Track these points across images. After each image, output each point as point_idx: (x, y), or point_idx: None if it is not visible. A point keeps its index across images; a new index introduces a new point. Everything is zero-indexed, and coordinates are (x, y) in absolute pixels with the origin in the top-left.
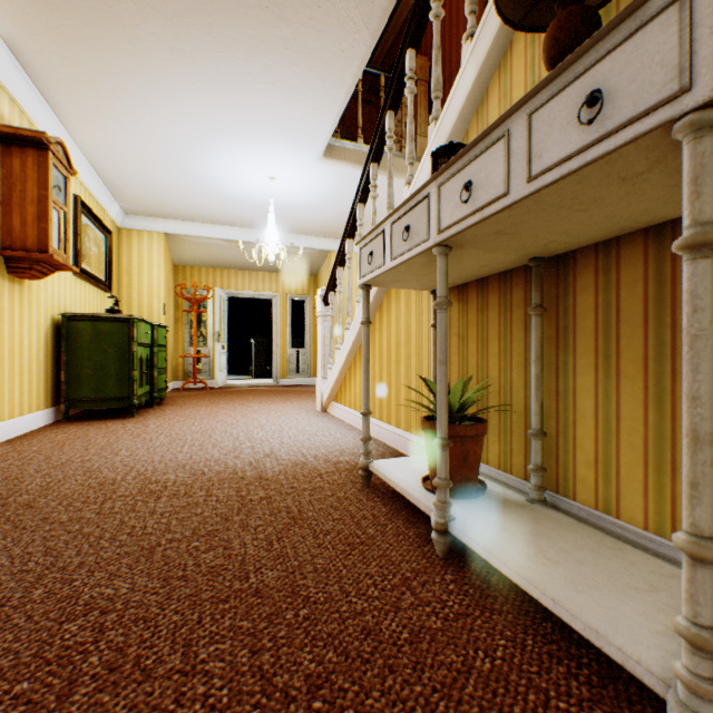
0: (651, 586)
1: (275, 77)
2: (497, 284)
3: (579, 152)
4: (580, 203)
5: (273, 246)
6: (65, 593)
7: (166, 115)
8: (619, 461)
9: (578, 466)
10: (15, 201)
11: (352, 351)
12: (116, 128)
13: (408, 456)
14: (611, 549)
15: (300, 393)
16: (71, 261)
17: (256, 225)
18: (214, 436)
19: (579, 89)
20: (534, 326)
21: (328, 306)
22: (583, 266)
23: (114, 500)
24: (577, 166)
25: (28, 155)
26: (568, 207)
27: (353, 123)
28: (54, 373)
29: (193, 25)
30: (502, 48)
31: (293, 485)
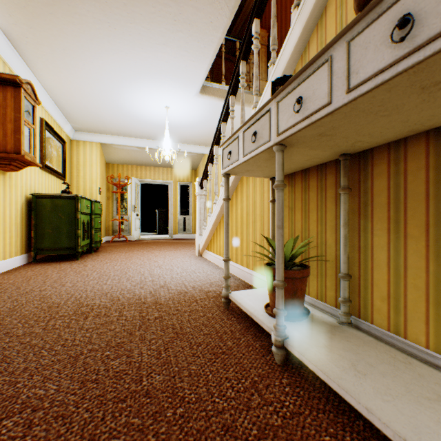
0: (439, 396)
1: (168, 40)
2: (315, 173)
3: (392, 64)
4: (385, 109)
5: (168, 151)
6: (9, 393)
7: (98, 65)
8: (407, 298)
9: (375, 299)
10: None
11: (218, 218)
12: (66, 75)
13: (254, 287)
14: (403, 363)
15: (185, 244)
16: (39, 160)
17: (158, 138)
18: (128, 273)
19: (391, 16)
20: (343, 202)
21: (202, 189)
22: (378, 159)
23: (56, 319)
24: (389, 76)
25: (8, 91)
26: (375, 113)
27: (219, 73)
28: (27, 232)
29: (113, 4)
30: (319, 12)
31: (178, 308)
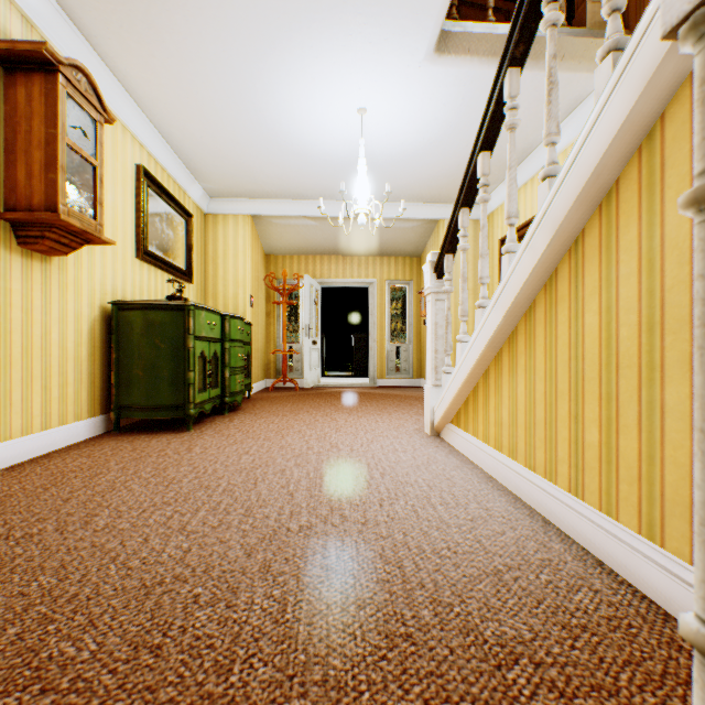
0: None
1: None
2: None
3: None
4: None
5: (363, 203)
6: None
7: (212, 15)
8: None
9: None
10: (19, 146)
11: (492, 345)
12: (164, 60)
13: None
14: None
15: (400, 400)
16: (134, 242)
17: (347, 194)
18: (259, 483)
19: None
20: None
21: (441, 279)
22: None
23: None
24: None
25: (34, 83)
26: None
27: None
28: (104, 374)
29: None
30: None
31: None
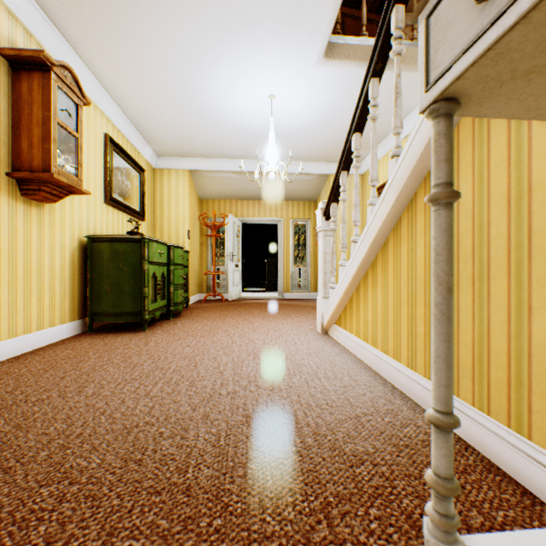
0: None
1: None
2: None
3: None
4: None
5: (273, 164)
6: None
7: (163, 30)
8: None
9: None
10: (23, 124)
11: (361, 268)
12: (126, 59)
13: (484, 456)
14: None
15: (300, 308)
16: (102, 191)
17: (261, 155)
18: (199, 366)
19: None
20: None
21: (328, 220)
22: None
23: None
24: None
25: (34, 79)
26: None
27: None
28: (81, 289)
29: None
30: None
31: None
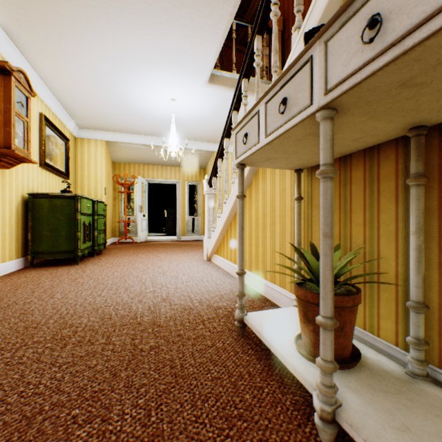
0: None
1: (172, 17)
2: (362, 160)
3: None
4: None
5: (174, 146)
6: None
7: (97, 52)
8: None
9: None
10: None
11: (228, 219)
12: (65, 64)
13: (273, 302)
14: None
15: (193, 246)
16: (38, 157)
17: (165, 134)
18: (128, 281)
19: None
20: (415, 197)
21: (211, 187)
22: None
23: (27, 347)
24: None
25: None
26: None
27: (229, 64)
28: (23, 234)
29: None
30: None
31: (179, 332)
